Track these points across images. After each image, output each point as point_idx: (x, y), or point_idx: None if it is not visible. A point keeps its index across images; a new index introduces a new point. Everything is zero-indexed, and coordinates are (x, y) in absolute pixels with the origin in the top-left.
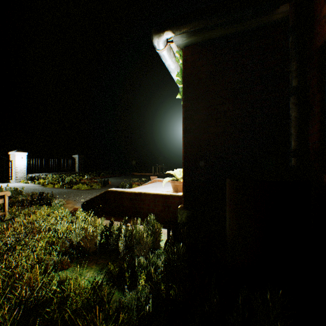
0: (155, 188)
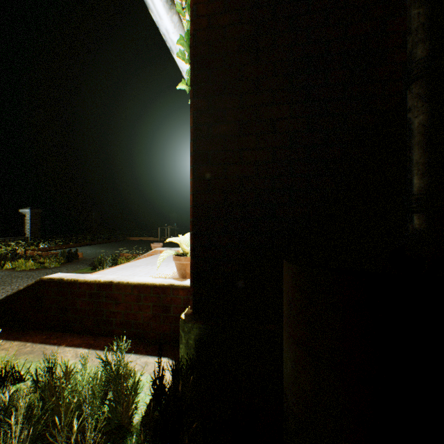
0: (150, 268)
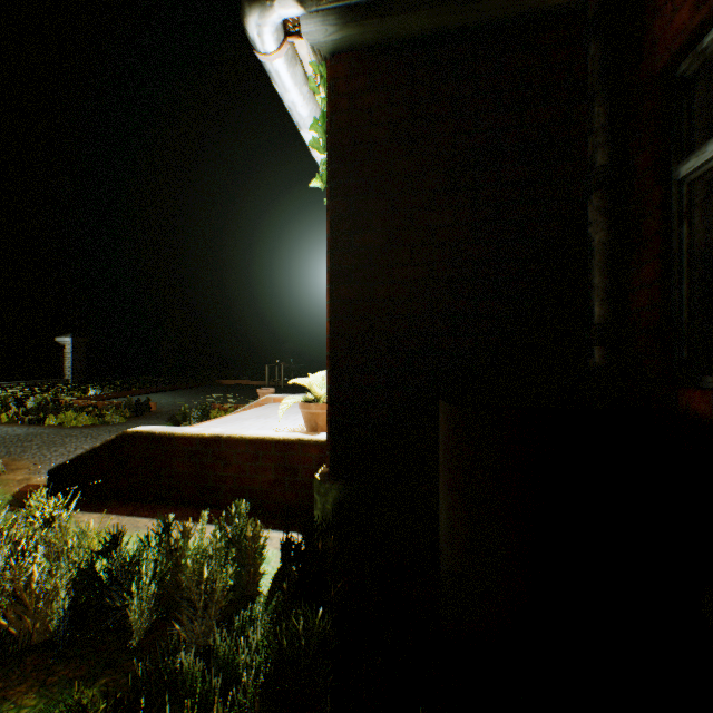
0: (264, 421)
